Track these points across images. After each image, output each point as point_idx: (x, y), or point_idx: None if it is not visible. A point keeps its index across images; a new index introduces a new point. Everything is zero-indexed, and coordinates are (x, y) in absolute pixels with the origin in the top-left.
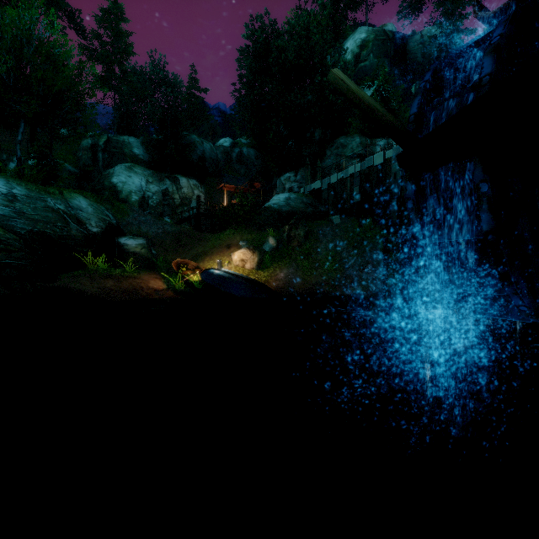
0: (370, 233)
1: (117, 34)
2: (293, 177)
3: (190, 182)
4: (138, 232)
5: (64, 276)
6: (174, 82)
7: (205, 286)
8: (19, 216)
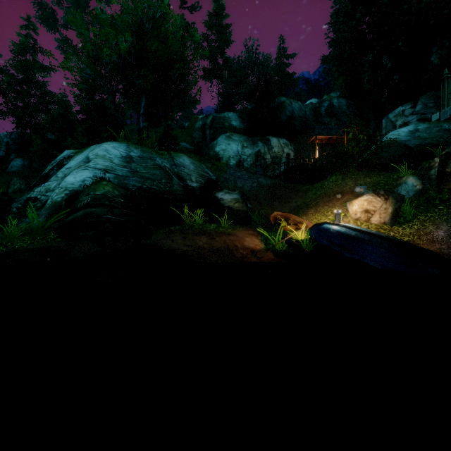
0: None
1: (220, 30)
2: (409, 109)
3: (280, 141)
4: (234, 187)
5: (160, 232)
6: (264, 61)
7: (314, 247)
8: (133, 174)
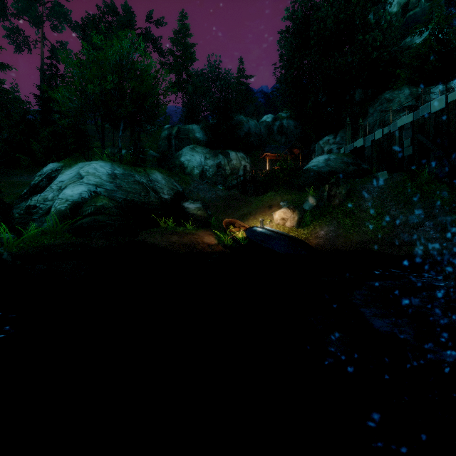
0: (426, 187)
1: (184, 47)
2: (332, 139)
3: (238, 155)
4: (197, 198)
5: (144, 232)
6: (226, 76)
7: (249, 242)
8: (118, 189)
